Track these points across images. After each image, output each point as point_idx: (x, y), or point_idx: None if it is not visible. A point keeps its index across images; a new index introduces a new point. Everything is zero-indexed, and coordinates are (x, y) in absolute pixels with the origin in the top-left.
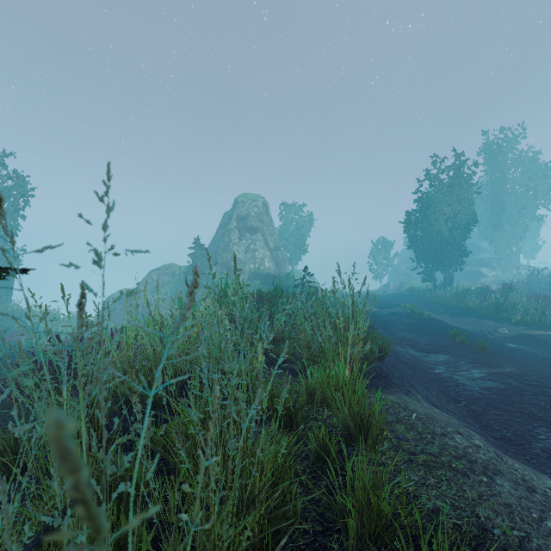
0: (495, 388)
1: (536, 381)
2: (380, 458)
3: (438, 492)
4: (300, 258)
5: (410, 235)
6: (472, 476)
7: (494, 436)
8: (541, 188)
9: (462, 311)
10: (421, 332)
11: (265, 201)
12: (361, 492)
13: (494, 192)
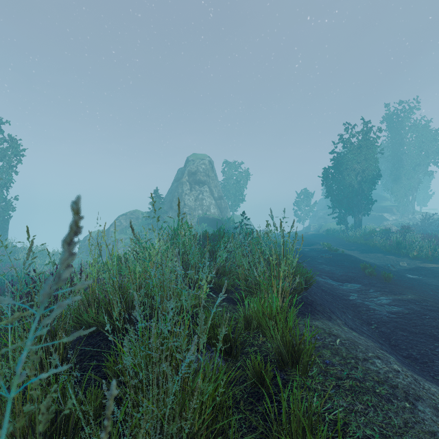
0: (400, 313)
1: (434, 307)
2: (311, 383)
3: (366, 419)
4: (238, 206)
5: (327, 187)
6: (395, 402)
7: (402, 355)
8: (432, 150)
9: (369, 248)
10: (337, 265)
11: (211, 160)
12: (296, 425)
13: (394, 153)
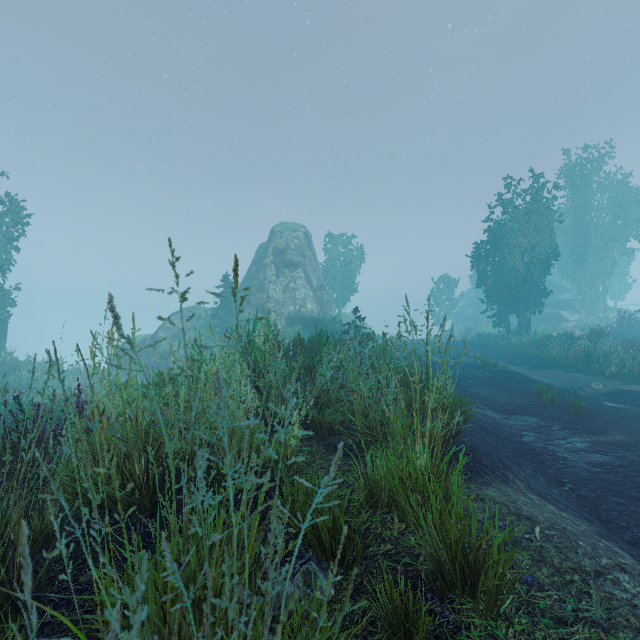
0: (608, 464)
1: None
2: (506, 633)
3: None
4: (348, 299)
5: (479, 271)
6: None
7: (623, 538)
8: (632, 217)
9: (544, 361)
10: (497, 388)
11: (307, 232)
12: None
13: (577, 221)
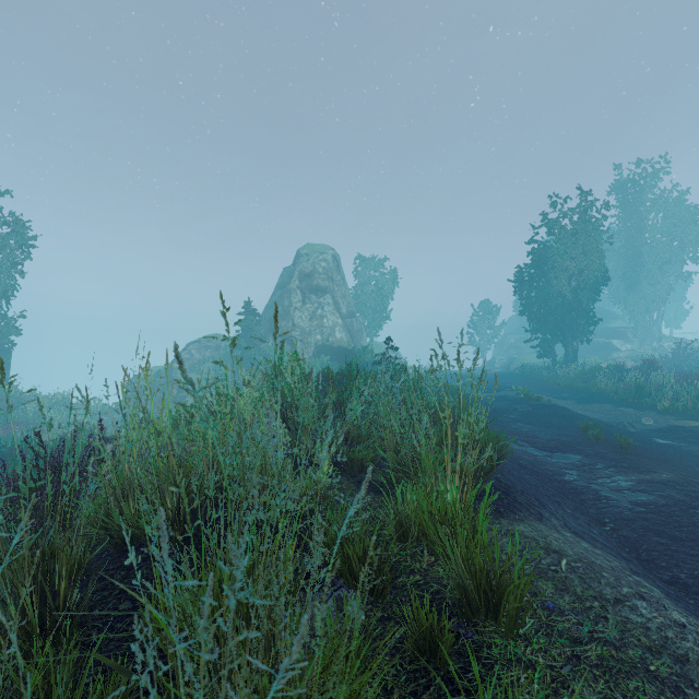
0: (652, 504)
1: None
2: (524, 651)
3: None
4: (380, 327)
5: (522, 297)
6: (691, 694)
7: (661, 578)
8: (690, 238)
9: (591, 395)
10: (540, 424)
11: (336, 254)
12: None
13: (629, 242)
